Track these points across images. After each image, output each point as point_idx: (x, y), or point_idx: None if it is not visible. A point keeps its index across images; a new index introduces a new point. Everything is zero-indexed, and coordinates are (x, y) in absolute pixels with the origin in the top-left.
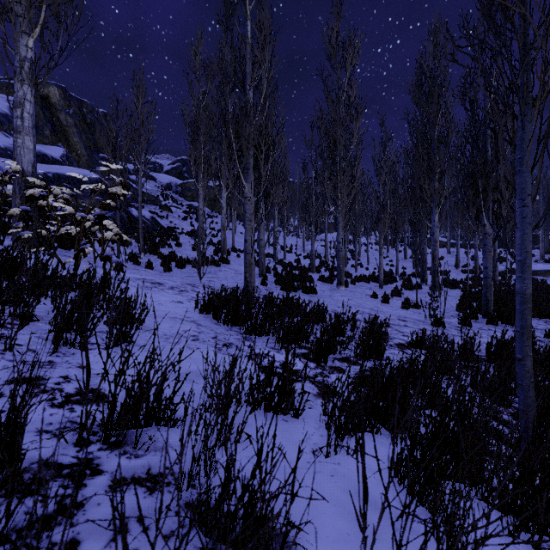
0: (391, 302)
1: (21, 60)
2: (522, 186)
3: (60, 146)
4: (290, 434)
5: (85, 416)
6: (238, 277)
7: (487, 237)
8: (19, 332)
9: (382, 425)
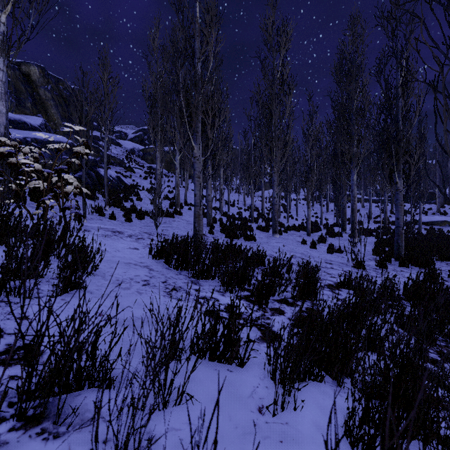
0: (318, 248)
1: None
2: None
3: (40, 116)
4: (234, 387)
5: None
6: (189, 226)
7: (399, 193)
8: None
9: (325, 372)
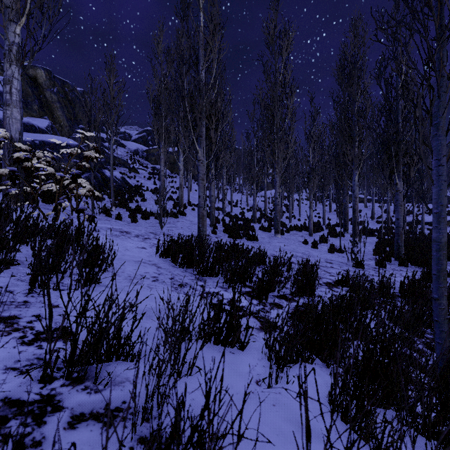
0: (319, 248)
1: (10, 44)
2: (438, 148)
3: (46, 118)
4: (236, 365)
5: (49, 355)
6: (193, 226)
7: (399, 194)
8: (0, 275)
9: (316, 356)
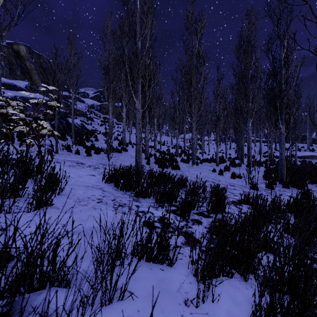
0: (224, 174)
1: None
2: None
3: (26, 81)
4: (165, 283)
5: None
6: (132, 159)
7: (282, 135)
8: None
9: (234, 269)
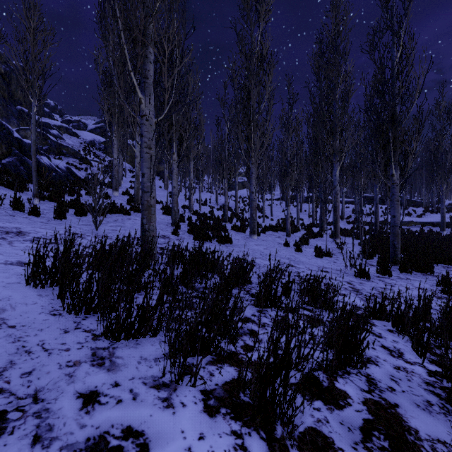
0: (303, 251)
1: None
2: None
3: None
4: None
5: None
6: None
7: (395, 187)
8: None
9: None
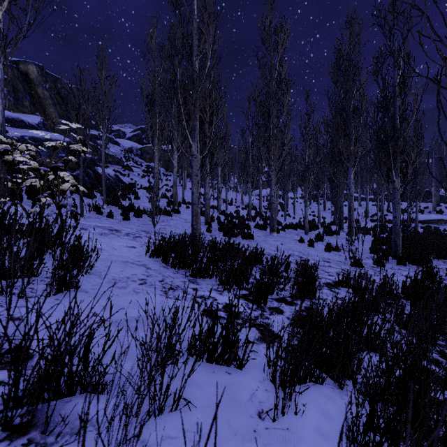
0: (315, 246)
1: None
2: None
3: (38, 115)
4: (233, 391)
5: None
6: (187, 225)
7: (396, 191)
8: None
9: (326, 373)
